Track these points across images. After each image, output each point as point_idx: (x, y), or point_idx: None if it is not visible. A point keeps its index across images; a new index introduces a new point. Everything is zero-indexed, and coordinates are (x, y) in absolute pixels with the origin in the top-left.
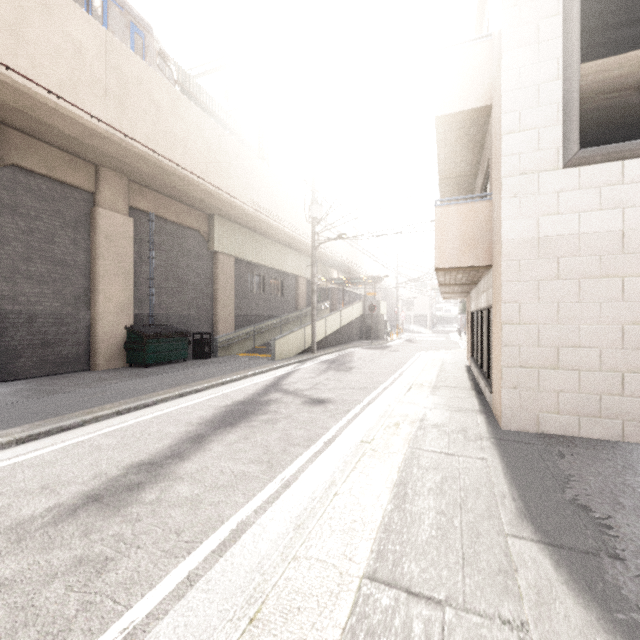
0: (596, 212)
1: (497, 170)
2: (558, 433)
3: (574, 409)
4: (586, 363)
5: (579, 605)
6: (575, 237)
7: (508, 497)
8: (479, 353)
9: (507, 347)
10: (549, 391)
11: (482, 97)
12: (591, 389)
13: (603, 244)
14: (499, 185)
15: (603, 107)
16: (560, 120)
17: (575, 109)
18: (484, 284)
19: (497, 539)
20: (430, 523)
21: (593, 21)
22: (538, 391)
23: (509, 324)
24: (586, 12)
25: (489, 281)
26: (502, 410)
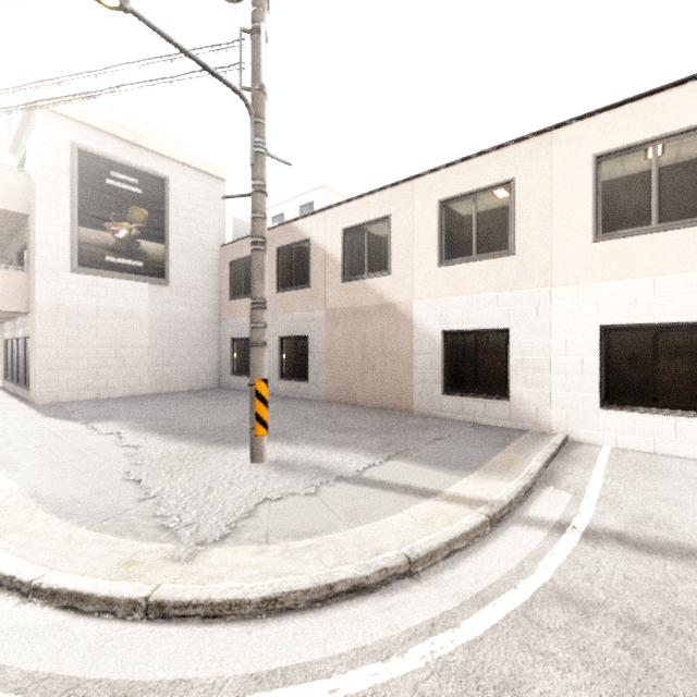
0: (86, 297)
1: (33, 261)
2: (68, 401)
3: (76, 388)
4: (82, 366)
5: (61, 421)
6: (77, 307)
7: (40, 415)
8: (15, 372)
9: (40, 360)
10: (64, 381)
11: (22, 208)
12: (84, 378)
13: (89, 312)
14: (35, 271)
15: (89, 251)
16: (69, 249)
17: (76, 247)
18: (22, 322)
19: (35, 421)
20: (4, 424)
21: (85, 210)
22: (58, 382)
23: (41, 348)
24: (82, 204)
25: (27, 321)
26: (37, 394)
